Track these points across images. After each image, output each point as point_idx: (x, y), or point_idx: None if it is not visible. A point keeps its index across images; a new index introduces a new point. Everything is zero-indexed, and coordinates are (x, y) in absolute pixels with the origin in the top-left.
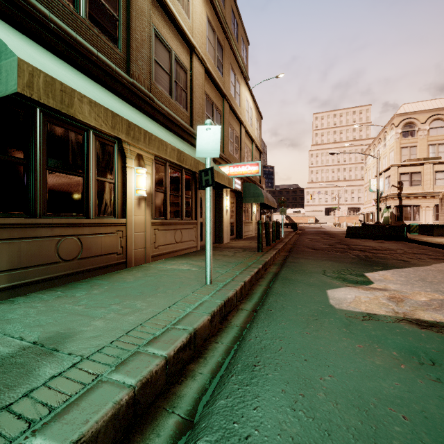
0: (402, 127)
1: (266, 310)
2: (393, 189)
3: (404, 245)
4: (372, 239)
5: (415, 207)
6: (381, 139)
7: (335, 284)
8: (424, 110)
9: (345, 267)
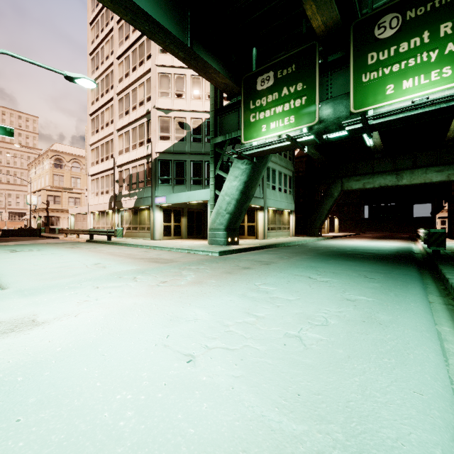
0: (55, 160)
1: None
2: (43, 205)
3: (34, 238)
4: (19, 237)
5: (57, 218)
6: (41, 162)
7: None
8: (69, 153)
9: None
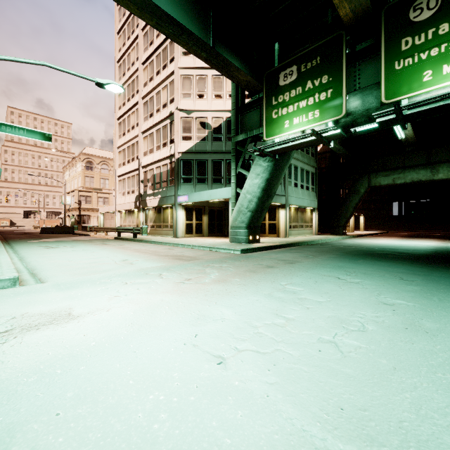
0: (86, 163)
1: (12, 243)
2: (76, 205)
3: (68, 235)
4: (56, 234)
5: (88, 216)
6: (74, 165)
7: (30, 241)
8: (98, 156)
9: (34, 239)
